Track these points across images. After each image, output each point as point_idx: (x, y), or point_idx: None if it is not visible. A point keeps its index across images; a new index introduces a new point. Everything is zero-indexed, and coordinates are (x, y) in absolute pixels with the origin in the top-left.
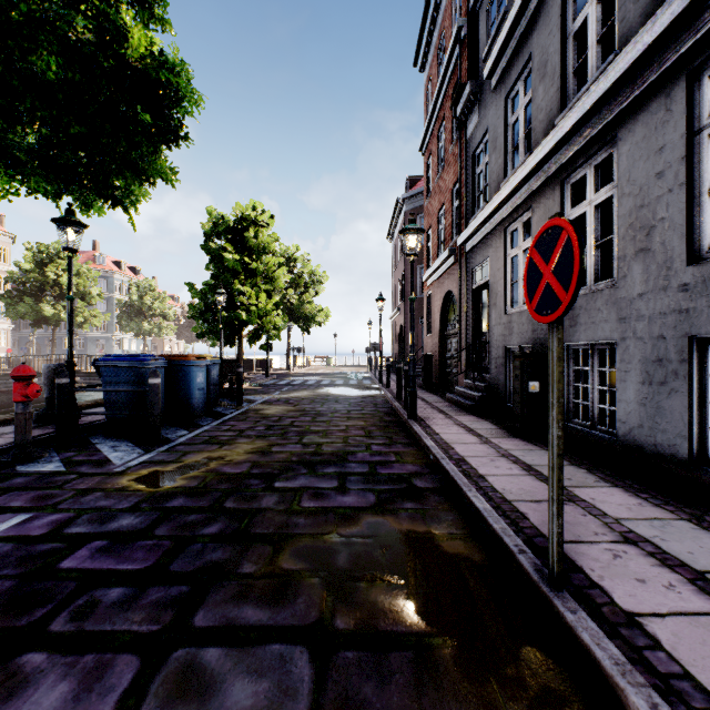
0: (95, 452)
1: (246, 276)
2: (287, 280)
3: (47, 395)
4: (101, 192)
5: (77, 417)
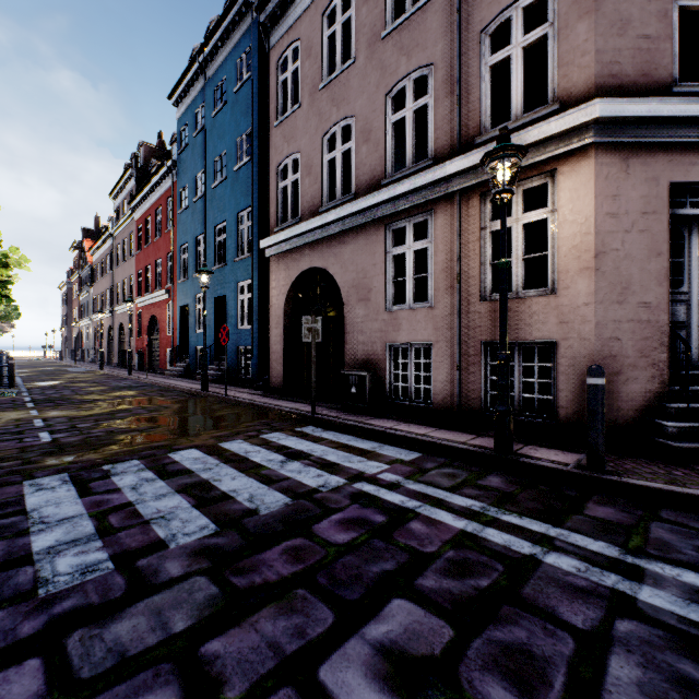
0: None
1: None
2: None
3: None
4: None
5: None
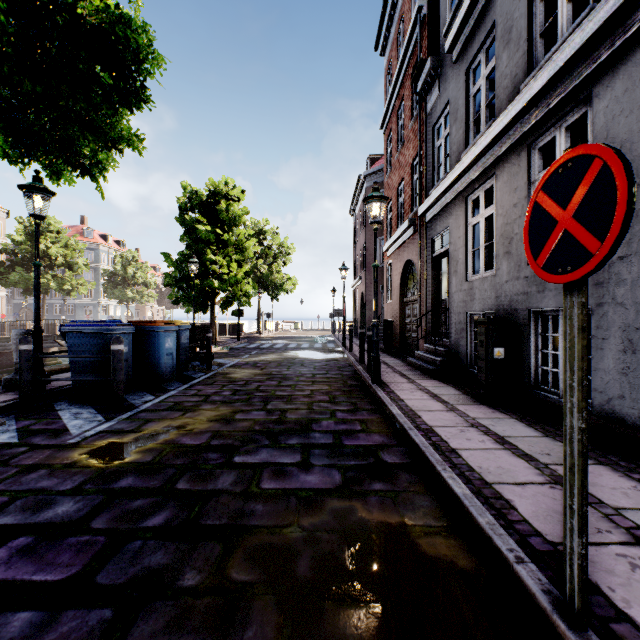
0: (56, 419)
1: (219, 247)
2: (258, 251)
3: (15, 360)
4: (67, 159)
5: (44, 382)
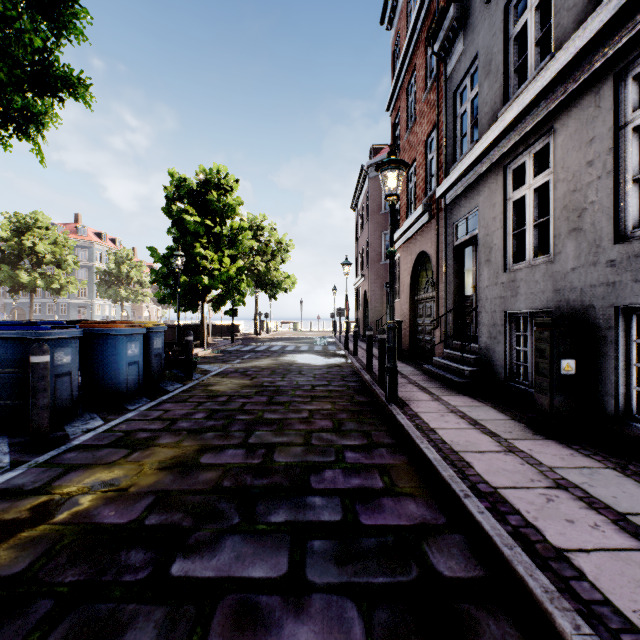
0: None
1: (210, 241)
2: (254, 247)
3: None
4: None
5: None
